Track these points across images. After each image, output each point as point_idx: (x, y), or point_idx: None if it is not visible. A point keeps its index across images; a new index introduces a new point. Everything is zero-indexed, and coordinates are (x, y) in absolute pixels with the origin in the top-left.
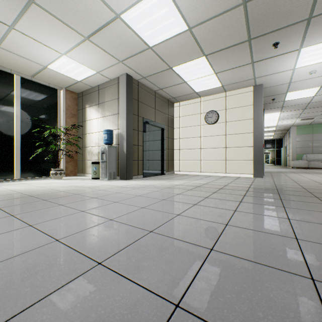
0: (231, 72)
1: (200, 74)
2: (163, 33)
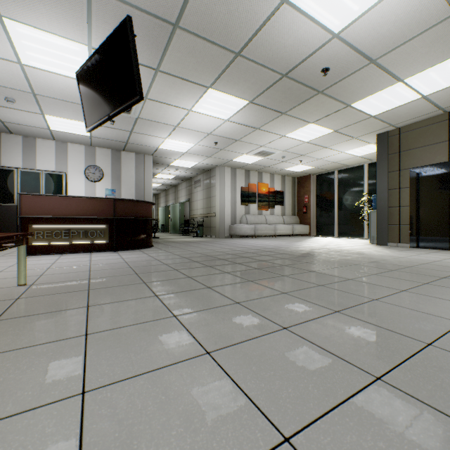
0: (401, 67)
1: (399, 92)
2: (318, 130)
